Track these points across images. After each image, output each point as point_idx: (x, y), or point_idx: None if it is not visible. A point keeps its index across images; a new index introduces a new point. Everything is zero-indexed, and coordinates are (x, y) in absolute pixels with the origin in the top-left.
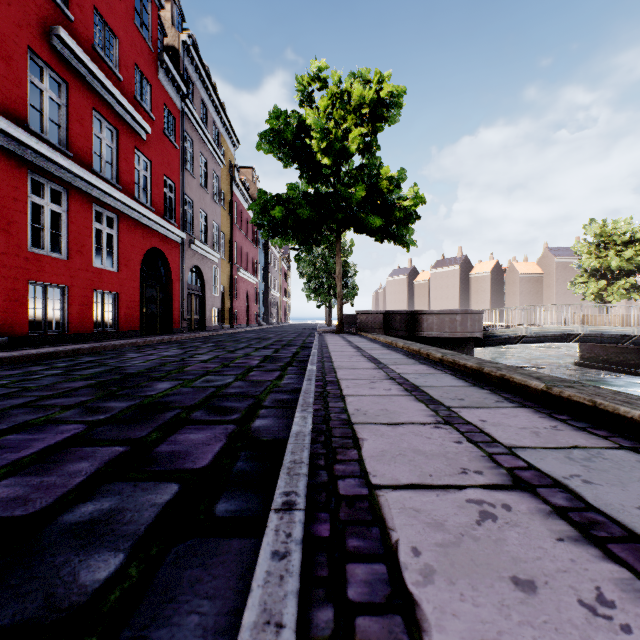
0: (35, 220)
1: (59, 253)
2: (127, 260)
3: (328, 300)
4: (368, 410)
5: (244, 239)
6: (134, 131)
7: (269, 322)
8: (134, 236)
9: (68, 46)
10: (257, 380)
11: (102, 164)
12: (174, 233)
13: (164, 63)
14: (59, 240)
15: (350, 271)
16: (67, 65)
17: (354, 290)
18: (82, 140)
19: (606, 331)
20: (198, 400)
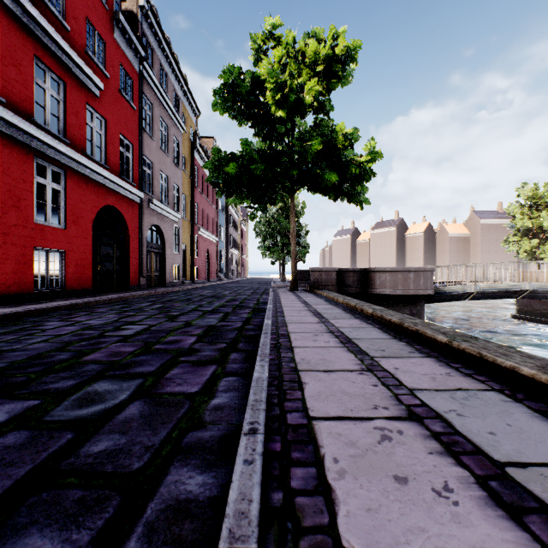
0: None
1: None
2: (77, 217)
3: (282, 257)
4: None
5: (205, 201)
6: (85, 86)
7: (229, 277)
8: (85, 193)
9: None
10: (169, 396)
11: (46, 116)
12: (131, 192)
13: (120, 23)
14: None
15: (302, 231)
16: None
17: (306, 248)
18: (19, 86)
19: None
20: None
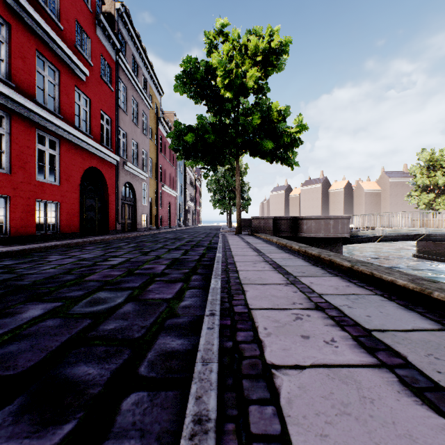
0: None
1: (2, 168)
2: (68, 176)
3: (229, 208)
4: None
5: (167, 163)
6: (74, 73)
7: (186, 224)
8: (74, 157)
9: None
10: (152, 300)
11: (45, 96)
12: (110, 156)
13: (101, 22)
14: (2, 157)
15: (245, 187)
16: (9, 9)
17: (248, 201)
18: (24, 74)
19: (444, 232)
20: (44, 355)
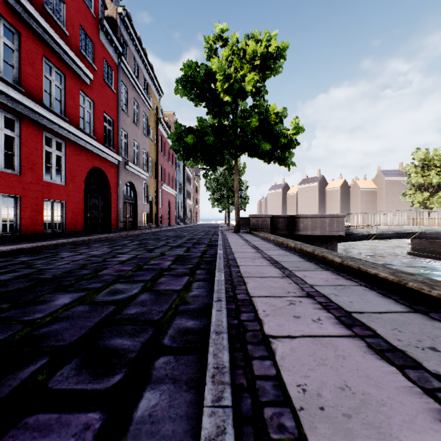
0: (9, 147)
1: (13, 169)
2: (73, 176)
3: (227, 207)
4: (320, 391)
5: (167, 163)
6: (79, 77)
7: (185, 222)
8: (79, 158)
9: (19, 2)
10: (164, 290)
11: (52, 100)
12: (112, 156)
13: (104, 27)
14: (13, 159)
15: (243, 186)
16: (19, 18)
17: (246, 200)
18: (33, 80)
19: (437, 230)
20: (84, 332)
